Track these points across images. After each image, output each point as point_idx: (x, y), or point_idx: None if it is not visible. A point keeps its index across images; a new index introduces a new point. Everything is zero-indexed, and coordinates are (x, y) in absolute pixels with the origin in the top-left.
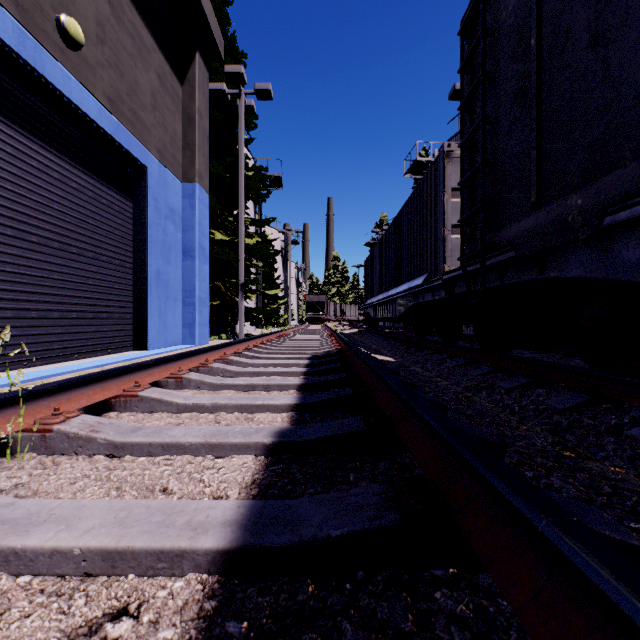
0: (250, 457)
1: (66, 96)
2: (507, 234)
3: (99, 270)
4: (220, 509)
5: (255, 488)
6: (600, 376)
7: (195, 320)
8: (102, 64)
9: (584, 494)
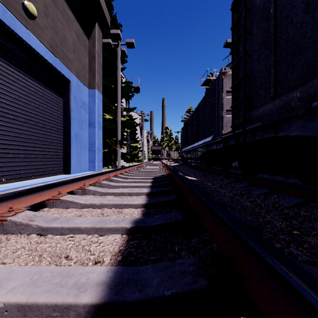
0: (118, 235)
1: (27, 43)
2: (257, 113)
3: (45, 133)
4: (96, 273)
5: (120, 256)
6: (308, 188)
7: (95, 159)
8: (47, 27)
9: (311, 258)
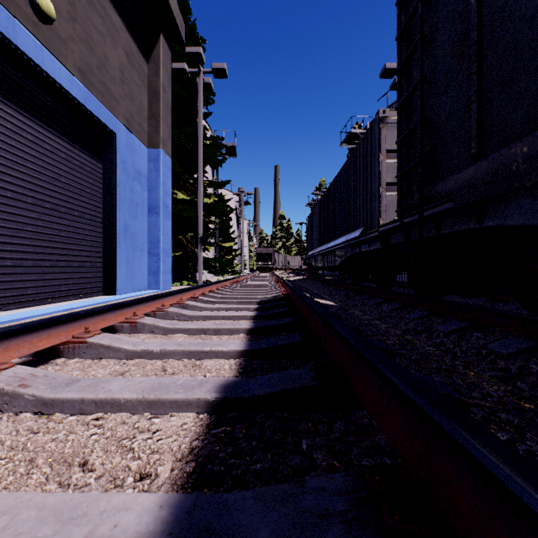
0: (191, 415)
1: (38, 65)
2: (445, 186)
3: (71, 224)
4: (135, 511)
5: (191, 462)
6: None
7: (159, 268)
8: (73, 39)
9: None
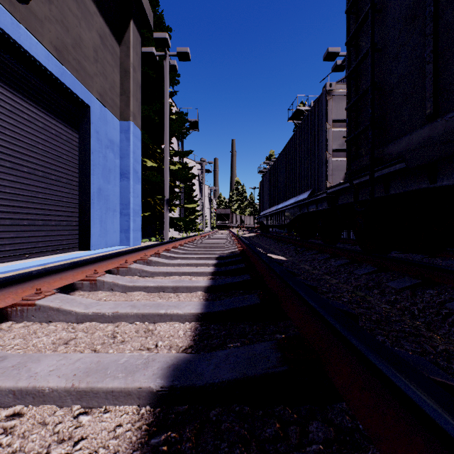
0: (130, 410)
1: (15, 40)
2: (396, 148)
3: (48, 186)
4: None
5: None
6: None
7: (130, 227)
8: (49, 19)
9: None
